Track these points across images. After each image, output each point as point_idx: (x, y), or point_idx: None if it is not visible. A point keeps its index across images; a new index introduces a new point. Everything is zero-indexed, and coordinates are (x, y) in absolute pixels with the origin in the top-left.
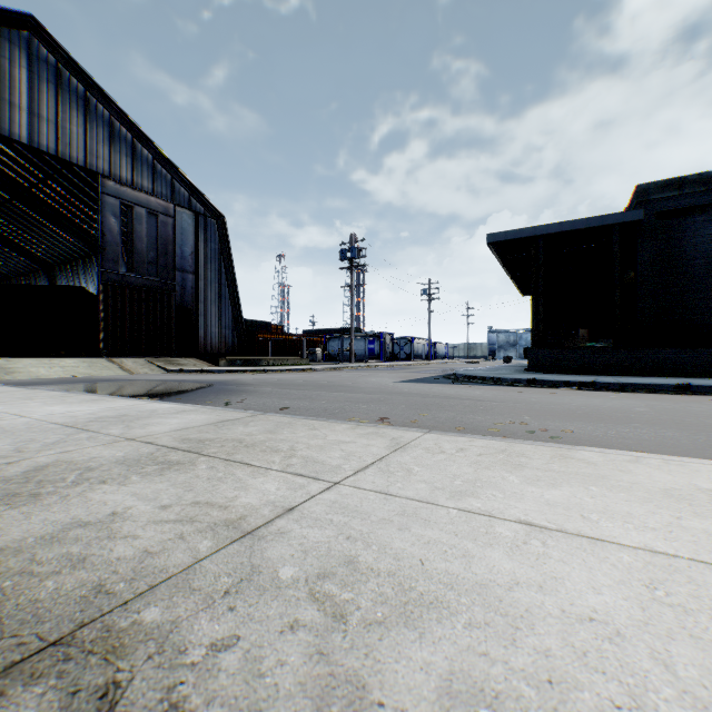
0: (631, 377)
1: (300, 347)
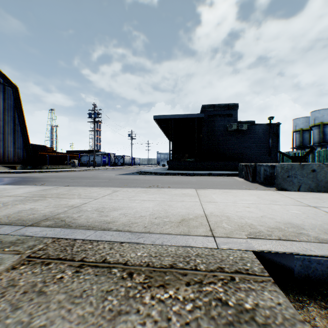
0: (198, 171)
1: (66, 159)
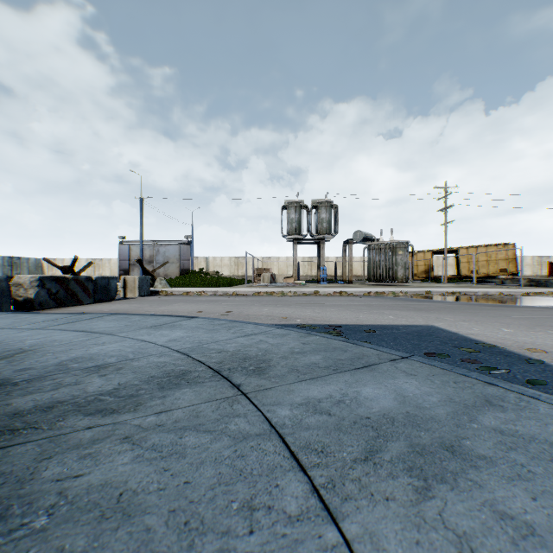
0: None
1: None
